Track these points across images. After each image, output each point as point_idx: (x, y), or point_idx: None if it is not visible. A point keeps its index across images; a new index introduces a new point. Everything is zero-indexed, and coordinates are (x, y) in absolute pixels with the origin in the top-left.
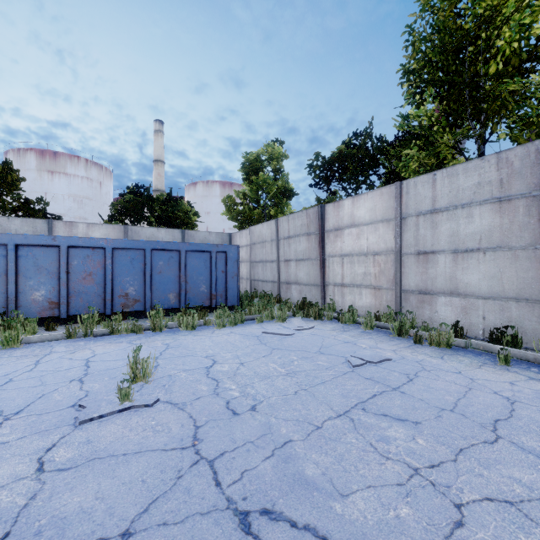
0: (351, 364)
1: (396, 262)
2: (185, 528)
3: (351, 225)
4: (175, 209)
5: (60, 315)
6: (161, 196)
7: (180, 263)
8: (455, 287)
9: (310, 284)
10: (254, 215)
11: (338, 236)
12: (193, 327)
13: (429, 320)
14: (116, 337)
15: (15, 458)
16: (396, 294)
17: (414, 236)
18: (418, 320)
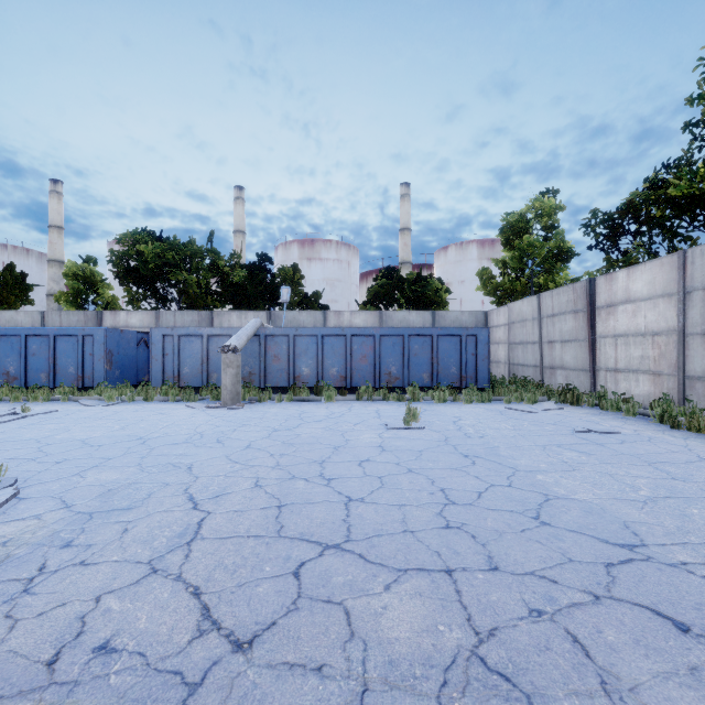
0: (574, 430)
1: (678, 344)
2: (442, 453)
3: (625, 301)
4: (424, 289)
5: (346, 386)
6: (410, 275)
7: (432, 347)
8: None
9: (577, 369)
10: (516, 287)
11: (611, 314)
12: (444, 401)
13: None
14: (388, 403)
15: (369, 433)
16: (679, 380)
17: (701, 313)
18: None
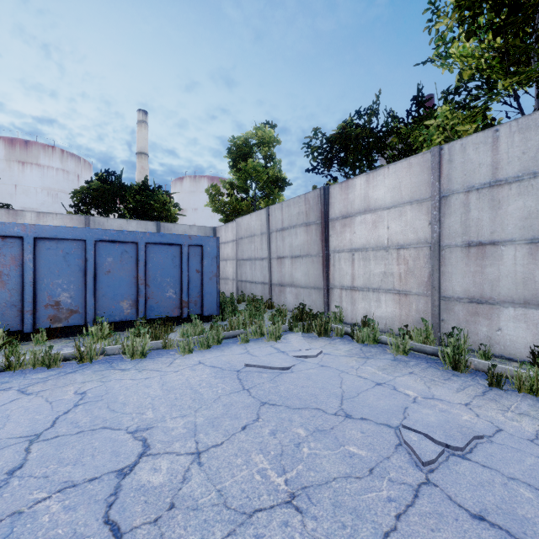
0: (416, 455)
1: (432, 258)
2: None
3: (365, 210)
4: (150, 199)
5: None
6: (137, 185)
7: (137, 260)
8: (533, 294)
9: (309, 287)
10: (242, 207)
11: (347, 225)
12: (143, 354)
13: (487, 340)
14: (10, 377)
15: None
16: (434, 301)
17: (462, 221)
18: (469, 339)
